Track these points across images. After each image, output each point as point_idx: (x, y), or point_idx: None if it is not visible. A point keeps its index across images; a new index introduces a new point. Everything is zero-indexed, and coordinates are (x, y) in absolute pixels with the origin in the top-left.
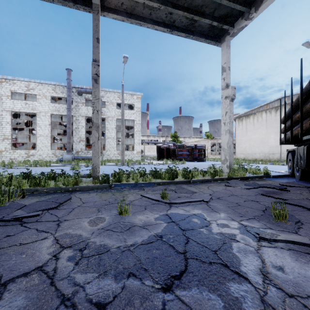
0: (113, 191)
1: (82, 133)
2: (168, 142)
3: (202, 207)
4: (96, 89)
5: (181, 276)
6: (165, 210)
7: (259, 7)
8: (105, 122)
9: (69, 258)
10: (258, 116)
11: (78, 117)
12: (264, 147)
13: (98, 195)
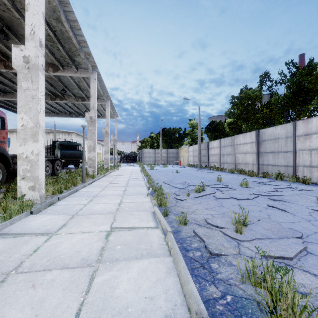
0: None
1: None
2: None
3: None
4: None
5: None
6: None
7: None
8: None
9: None
10: None
11: None
12: None
13: None
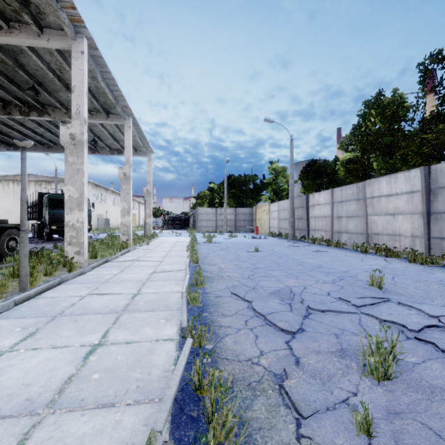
0: None
1: None
2: None
3: None
4: None
5: None
6: None
7: (16, 150)
8: None
9: None
10: (4, 184)
11: None
12: (12, 217)
13: None
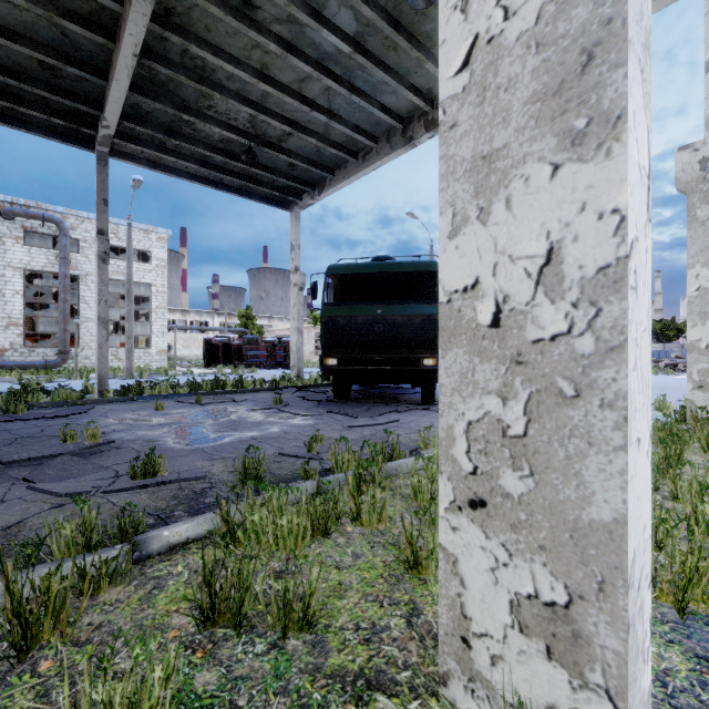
0: (138, 402)
1: (14, 307)
2: (232, 329)
3: (232, 405)
4: (104, 271)
5: (198, 419)
6: (197, 408)
7: (321, 193)
8: (80, 286)
9: (133, 421)
10: None
11: (2, 271)
12: None
13: (122, 405)
